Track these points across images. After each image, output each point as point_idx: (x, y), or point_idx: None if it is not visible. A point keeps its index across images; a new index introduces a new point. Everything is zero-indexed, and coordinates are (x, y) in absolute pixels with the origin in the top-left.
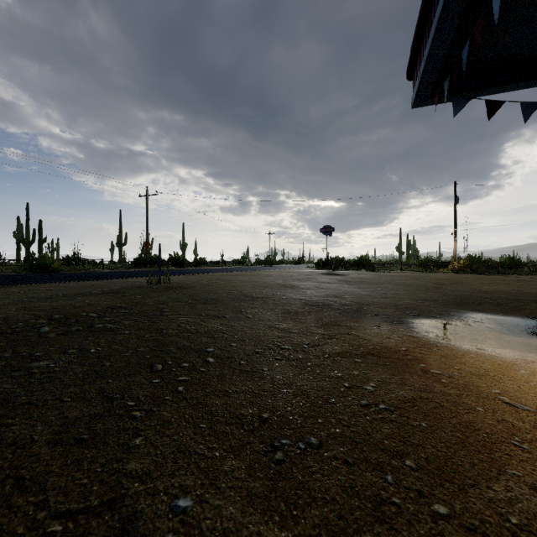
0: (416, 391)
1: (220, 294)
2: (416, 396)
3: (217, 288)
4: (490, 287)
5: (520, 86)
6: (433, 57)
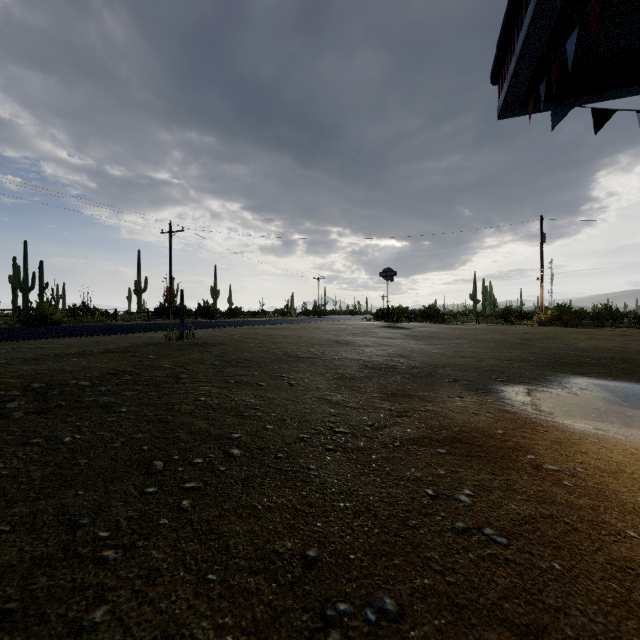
0: (532, 502)
1: (256, 354)
2: (535, 512)
3: (253, 345)
4: (588, 343)
5: (635, 90)
6: (528, 51)
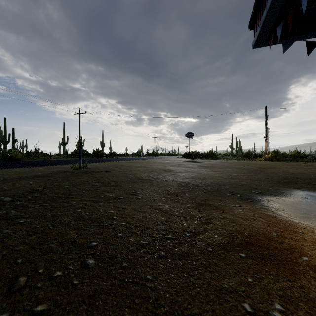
0: None
1: (119, 177)
2: None
3: (119, 172)
4: (294, 170)
5: None
6: (274, 5)
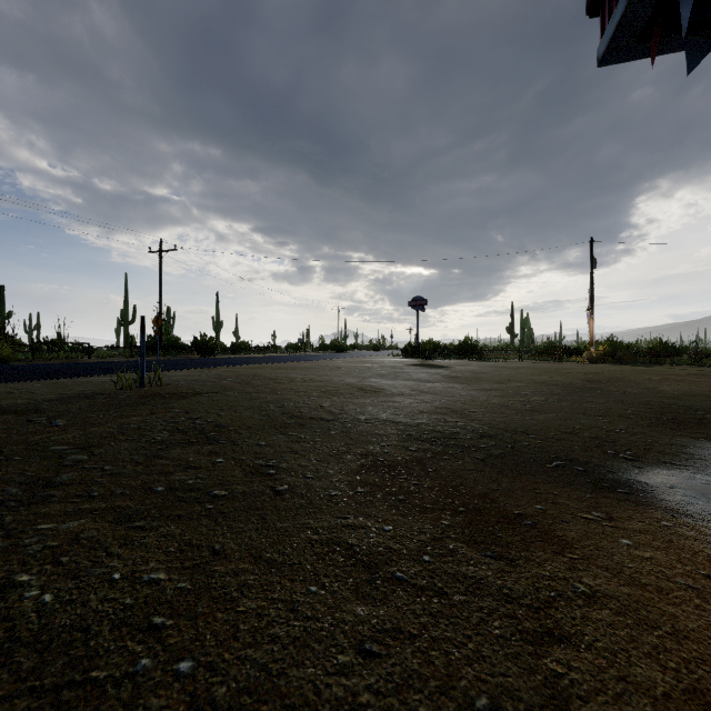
0: None
1: (238, 413)
2: None
3: (242, 395)
4: (673, 387)
5: None
6: None
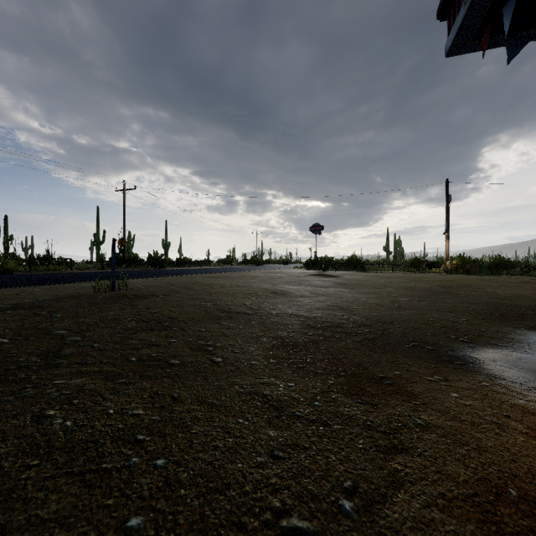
0: None
1: (184, 309)
2: None
3: (187, 296)
4: (506, 291)
5: None
6: None
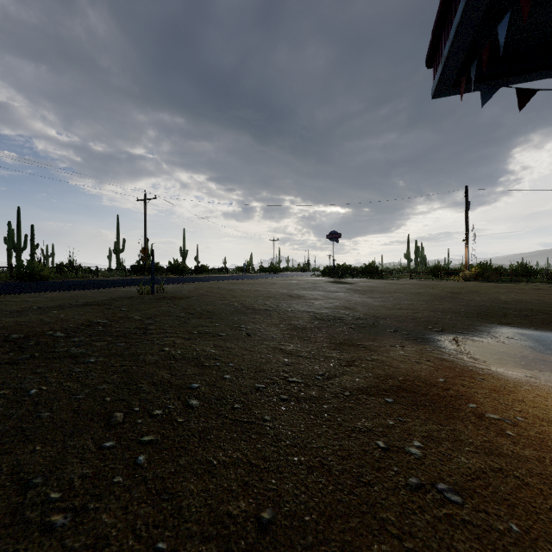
0: (480, 454)
1: (218, 306)
2: (484, 465)
3: (216, 298)
4: (509, 296)
5: None
6: (461, 35)
